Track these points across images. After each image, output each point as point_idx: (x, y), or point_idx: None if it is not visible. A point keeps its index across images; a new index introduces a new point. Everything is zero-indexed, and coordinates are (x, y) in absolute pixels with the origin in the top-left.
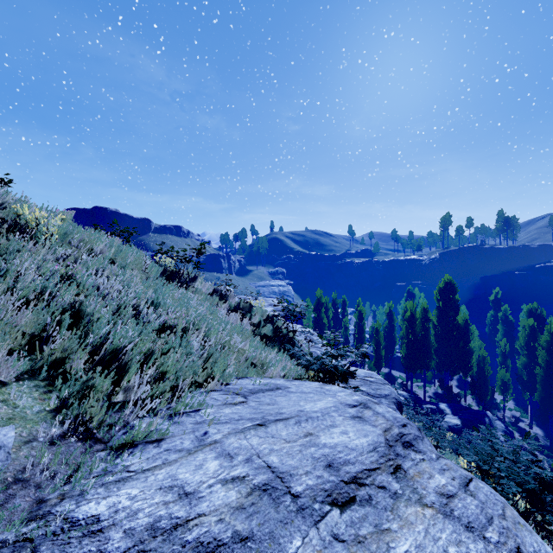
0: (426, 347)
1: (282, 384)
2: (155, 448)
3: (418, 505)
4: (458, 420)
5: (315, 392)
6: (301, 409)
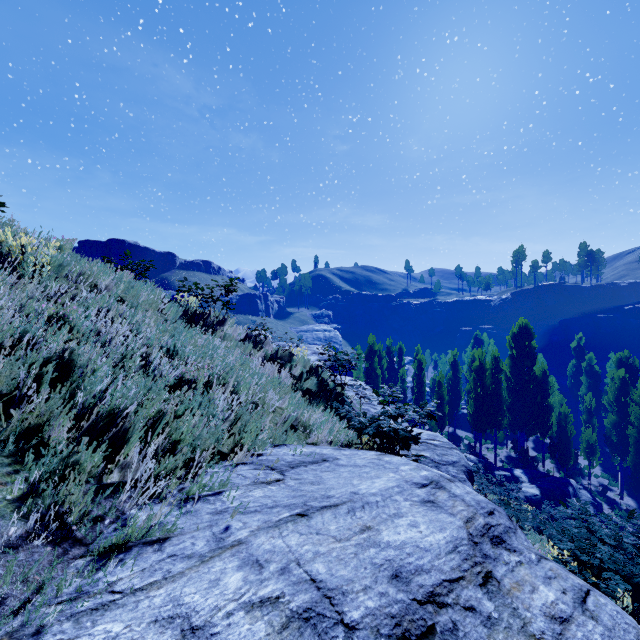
0: (497, 403)
1: (329, 455)
2: (155, 552)
3: (523, 637)
4: (536, 489)
5: (372, 466)
6: (355, 491)
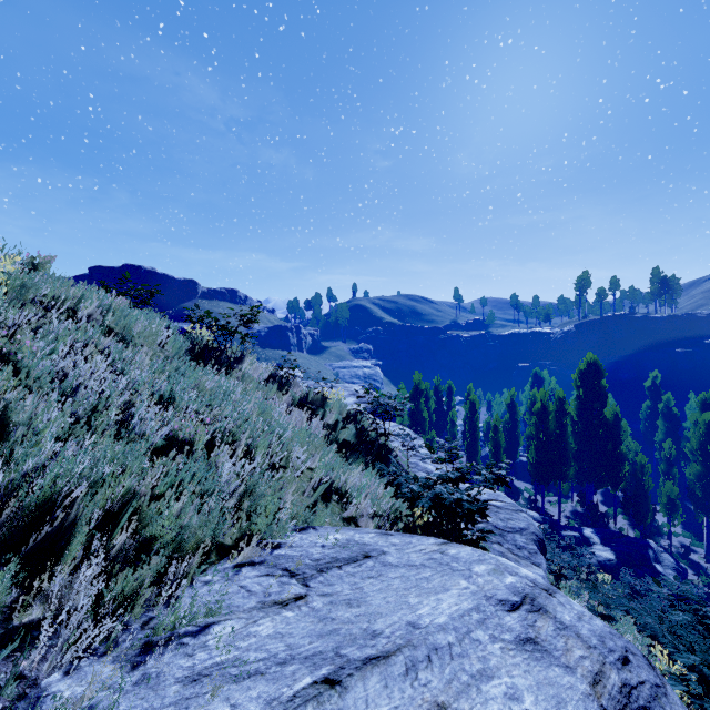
0: (562, 451)
1: (372, 545)
2: None
3: None
4: (611, 553)
5: (433, 565)
6: (414, 621)
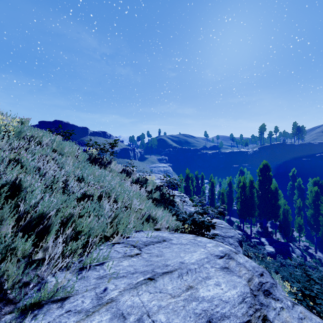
0: (252, 204)
1: (166, 237)
2: (58, 308)
3: None
4: (273, 248)
5: (191, 244)
6: (182, 261)
